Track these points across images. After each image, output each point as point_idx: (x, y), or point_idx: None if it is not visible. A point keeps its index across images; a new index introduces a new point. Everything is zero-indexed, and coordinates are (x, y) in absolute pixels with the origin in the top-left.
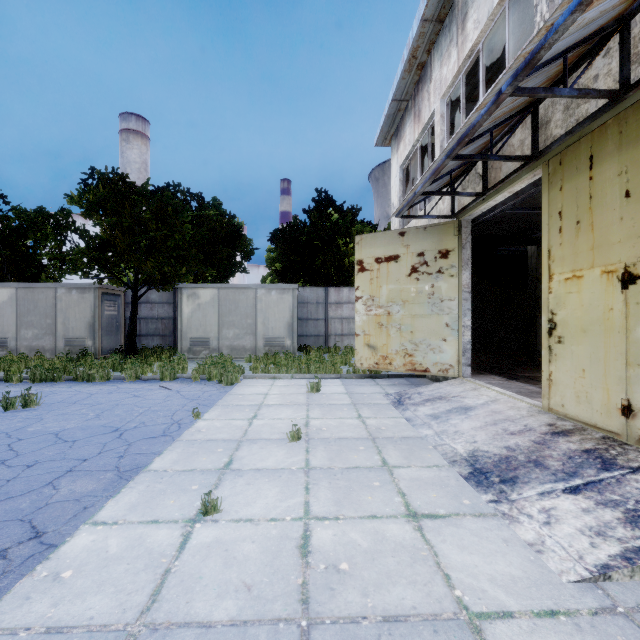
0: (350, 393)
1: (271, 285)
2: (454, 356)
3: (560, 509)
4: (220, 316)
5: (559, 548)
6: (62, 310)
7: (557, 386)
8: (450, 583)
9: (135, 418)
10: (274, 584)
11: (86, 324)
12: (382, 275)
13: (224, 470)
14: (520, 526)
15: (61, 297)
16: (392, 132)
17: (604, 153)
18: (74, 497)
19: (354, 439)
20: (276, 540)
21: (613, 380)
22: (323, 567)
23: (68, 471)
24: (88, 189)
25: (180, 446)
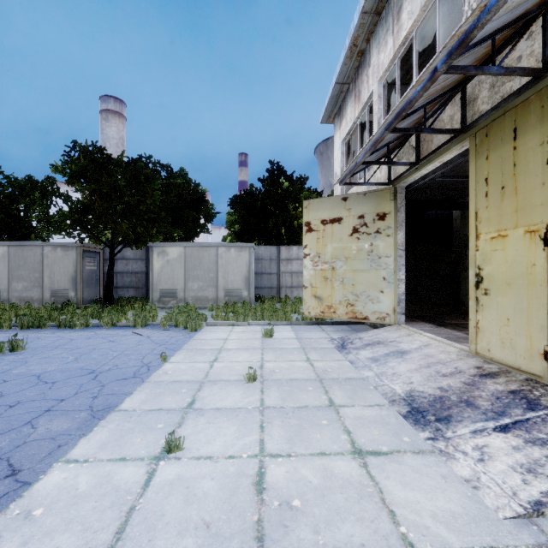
0: (299, 338)
1: (230, 244)
2: (390, 306)
3: (492, 447)
4: (186, 271)
5: (494, 484)
6: (48, 265)
7: (483, 333)
8: (395, 519)
9: (109, 361)
10: (231, 521)
11: (69, 278)
12: (327, 235)
13: (187, 409)
14: (456, 463)
15: (47, 254)
16: (335, 111)
17: (527, 125)
18: (50, 436)
19: (303, 380)
20: (233, 477)
21: (535, 328)
22: (277, 504)
23: (46, 411)
24: (70, 160)
25: (148, 387)
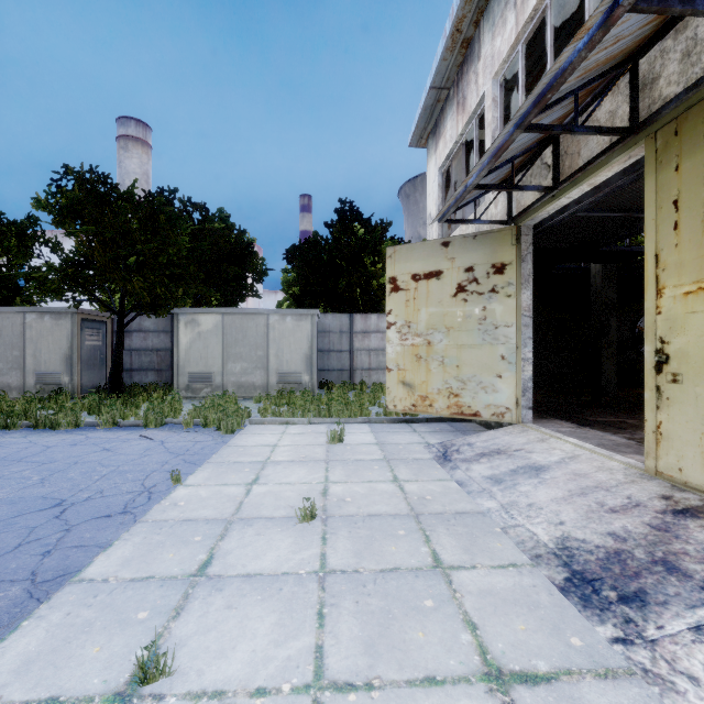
0: (381, 444)
1: (286, 310)
2: (512, 397)
3: None
4: (225, 347)
5: None
6: (32, 340)
7: (670, 442)
8: None
9: (92, 484)
10: None
11: (62, 356)
12: (420, 296)
13: (196, 578)
14: (683, 702)
15: (31, 324)
16: (429, 129)
17: None
18: None
19: (390, 517)
20: None
21: None
22: None
23: None
24: (59, 191)
25: (141, 532)
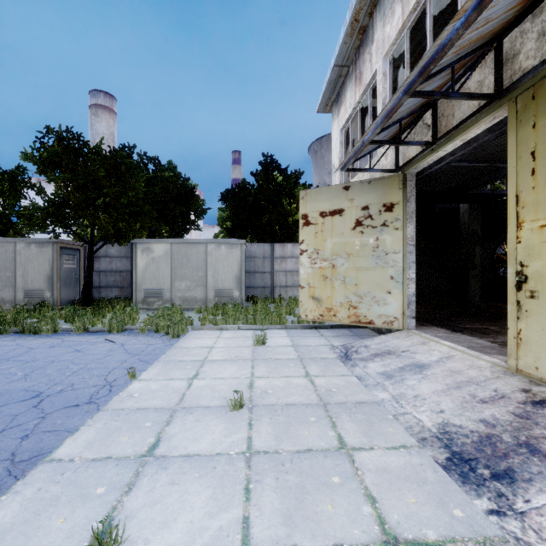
0: (296, 346)
1: (220, 240)
2: (399, 308)
3: None
4: (173, 269)
5: None
6: (21, 263)
7: (529, 346)
8: None
9: (65, 379)
10: None
11: (45, 277)
12: (327, 229)
13: (146, 458)
14: None
15: (20, 251)
16: (333, 98)
17: None
18: None
19: (303, 406)
20: None
21: None
22: None
23: None
24: (42, 146)
25: (102, 419)
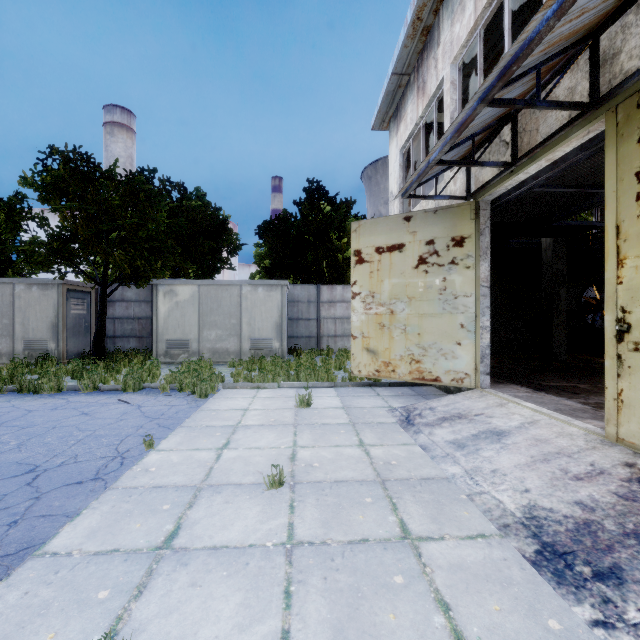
0: (347, 407)
1: (257, 281)
2: (471, 363)
3: None
4: (201, 316)
5: None
6: (21, 309)
7: (632, 410)
8: None
9: (67, 449)
10: None
11: (48, 324)
12: (384, 267)
13: (161, 551)
14: None
15: (20, 294)
16: (391, 113)
17: None
18: None
19: (357, 483)
20: None
21: None
22: None
23: None
24: (45, 169)
25: (110, 500)
